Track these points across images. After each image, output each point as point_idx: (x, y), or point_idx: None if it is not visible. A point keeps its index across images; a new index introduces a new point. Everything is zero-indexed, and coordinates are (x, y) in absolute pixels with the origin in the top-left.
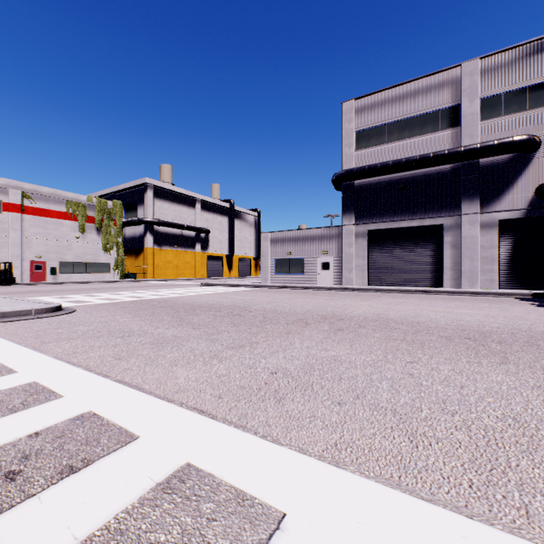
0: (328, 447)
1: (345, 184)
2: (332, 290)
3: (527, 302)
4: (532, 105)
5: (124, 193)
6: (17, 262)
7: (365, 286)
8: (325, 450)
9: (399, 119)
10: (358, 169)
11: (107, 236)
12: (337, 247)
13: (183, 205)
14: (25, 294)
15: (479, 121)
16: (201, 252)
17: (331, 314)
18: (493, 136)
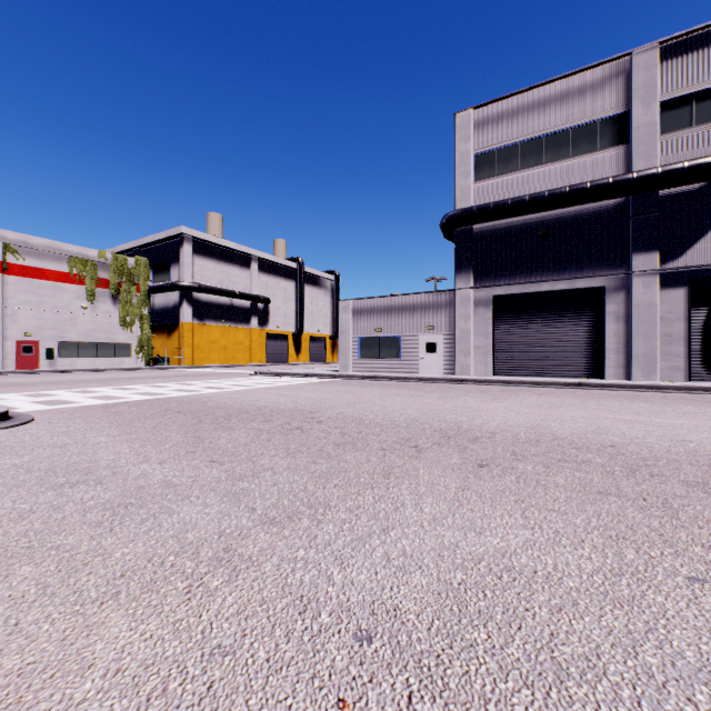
0: None
1: (460, 229)
2: (442, 382)
3: None
4: None
5: (153, 248)
6: None
7: (489, 376)
8: None
9: (538, 135)
10: (479, 208)
11: (127, 306)
12: (447, 321)
13: (233, 264)
14: None
15: (659, 136)
16: (259, 329)
17: (454, 428)
18: (680, 156)
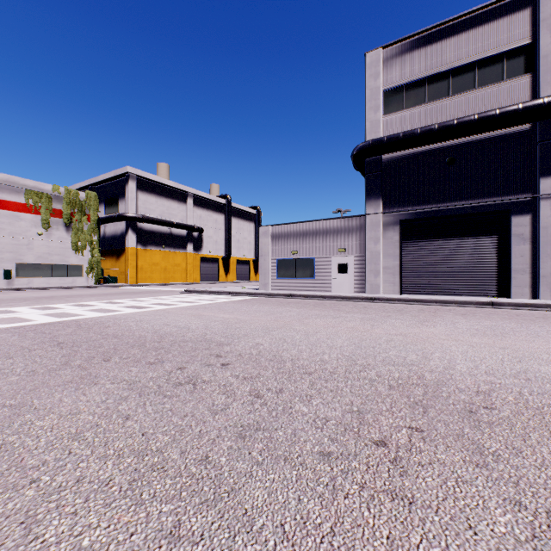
0: None
1: (370, 159)
2: (356, 300)
3: None
4: None
5: (104, 185)
6: None
7: (397, 294)
8: None
9: (445, 69)
10: (389, 138)
11: (78, 233)
12: (358, 244)
13: (172, 199)
14: None
15: None
16: (194, 254)
17: (416, 380)
18: None
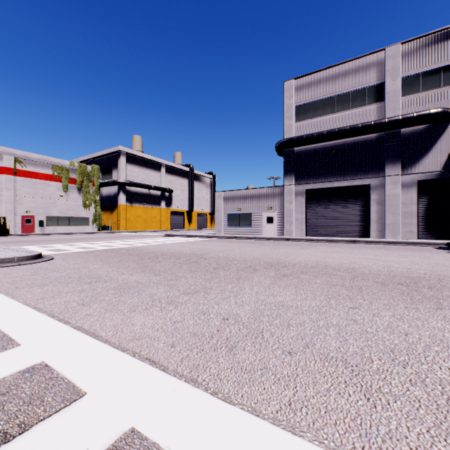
0: (282, 407)
1: (286, 150)
2: (276, 240)
3: (443, 250)
4: (446, 83)
5: (101, 159)
6: (10, 216)
7: (304, 236)
8: (279, 410)
9: (332, 95)
10: (297, 138)
11: (86, 195)
12: (279, 204)
13: (150, 169)
14: (14, 243)
15: (401, 97)
16: (166, 208)
17: (276, 262)
18: (412, 109)
